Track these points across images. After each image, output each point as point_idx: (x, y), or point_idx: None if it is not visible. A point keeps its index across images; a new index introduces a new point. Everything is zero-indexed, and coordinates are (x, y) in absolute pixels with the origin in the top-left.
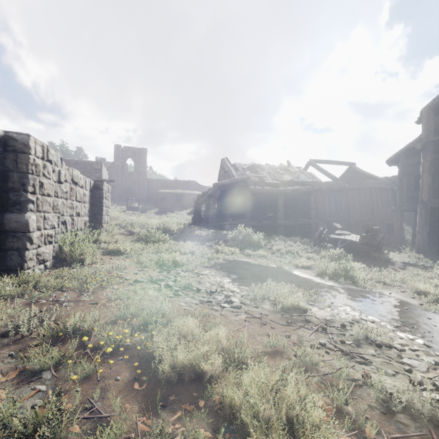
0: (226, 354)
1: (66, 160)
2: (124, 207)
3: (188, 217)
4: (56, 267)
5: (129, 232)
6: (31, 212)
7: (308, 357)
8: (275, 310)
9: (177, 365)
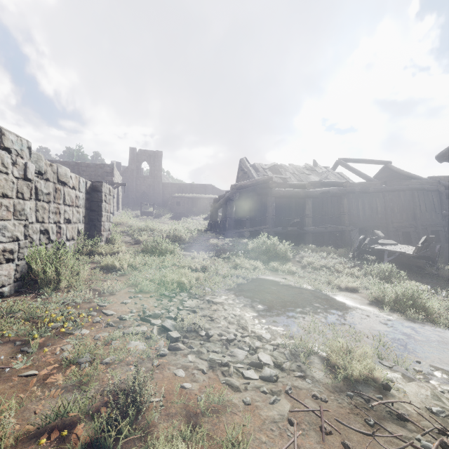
0: None
1: (77, 163)
2: (138, 212)
3: (204, 223)
4: (18, 293)
5: (136, 240)
6: None
7: None
8: (334, 383)
9: None
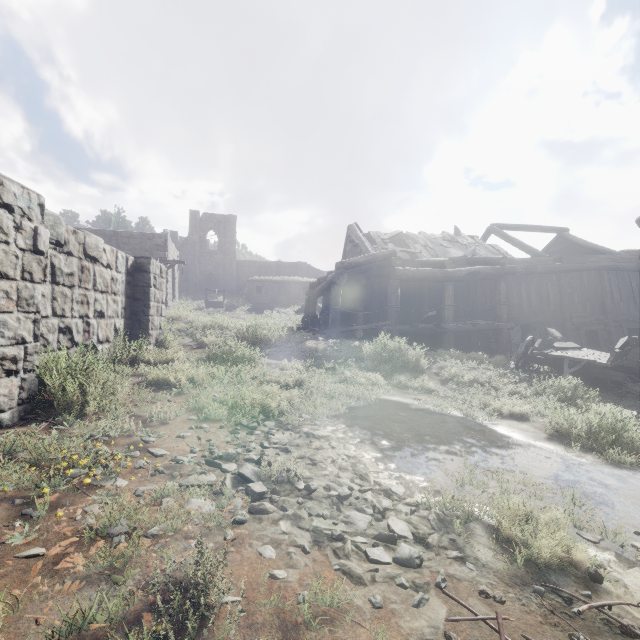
0: None
1: (116, 232)
2: (202, 302)
3: (296, 318)
4: (24, 421)
5: (198, 342)
6: None
7: None
8: (511, 570)
9: None
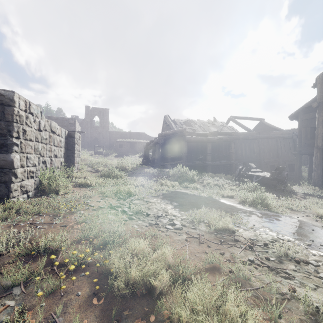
0: (173, 271)
1: (49, 116)
2: (92, 152)
3: (139, 159)
4: (37, 196)
5: (95, 170)
6: (16, 153)
7: (241, 273)
8: (209, 231)
9: (130, 282)
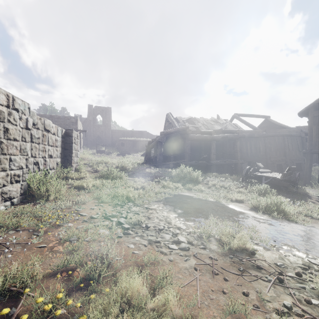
0: None
1: (51, 115)
2: (94, 150)
3: (141, 158)
4: (23, 203)
5: (95, 170)
6: None
7: None
8: (222, 251)
9: None
